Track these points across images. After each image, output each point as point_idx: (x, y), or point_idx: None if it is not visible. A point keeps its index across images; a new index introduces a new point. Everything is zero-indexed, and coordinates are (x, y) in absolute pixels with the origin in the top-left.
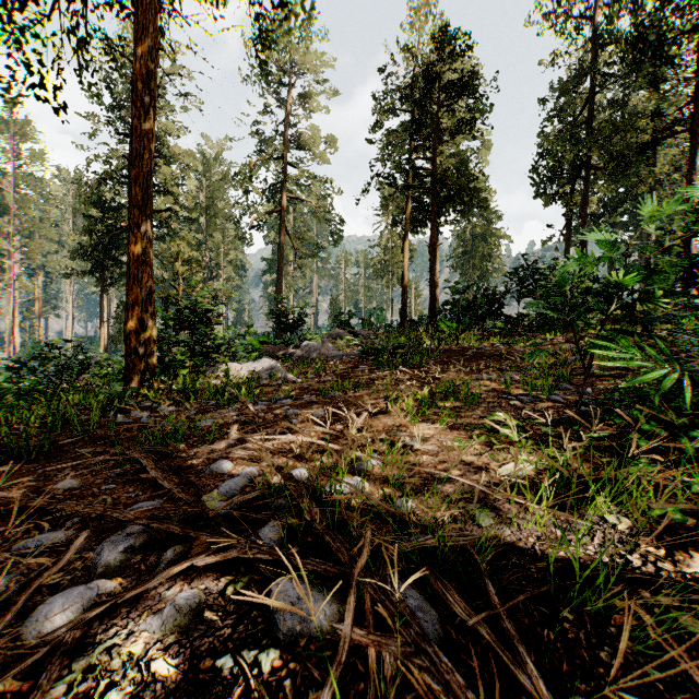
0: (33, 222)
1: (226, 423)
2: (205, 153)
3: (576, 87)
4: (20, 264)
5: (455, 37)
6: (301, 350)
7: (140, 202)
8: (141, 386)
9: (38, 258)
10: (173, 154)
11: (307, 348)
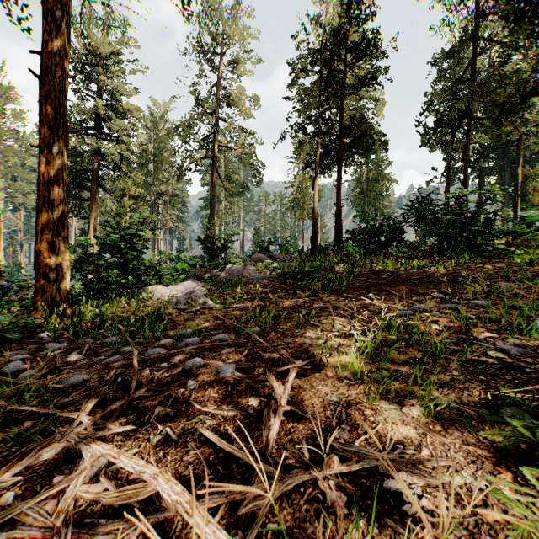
0: (15, 168)
1: (100, 381)
2: (153, 113)
3: (459, 50)
4: (4, 202)
5: (360, 1)
6: (225, 272)
7: (51, 121)
8: (52, 312)
9: (19, 196)
10: (124, 110)
11: (230, 271)
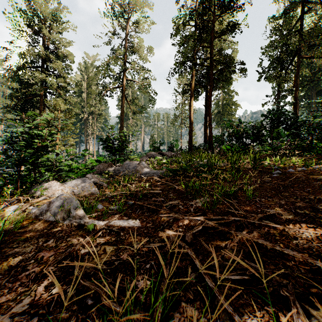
0: None
1: None
2: (86, 61)
3: (294, 8)
4: None
5: None
6: (123, 167)
7: None
8: None
9: None
10: (62, 55)
11: (127, 166)
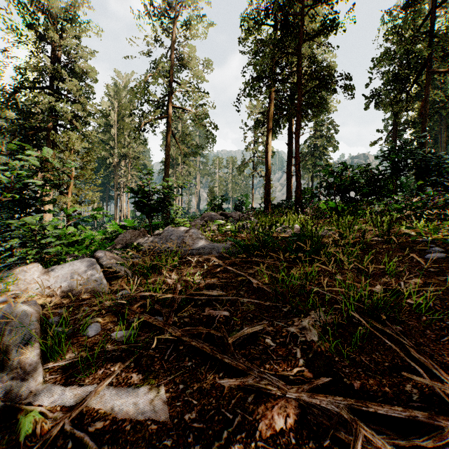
0: None
1: None
2: (117, 83)
3: None
4: None
5: None
6: (162, 237)
7: None
8: None
9: None
10: (80, 71)
11: (168, 235)
